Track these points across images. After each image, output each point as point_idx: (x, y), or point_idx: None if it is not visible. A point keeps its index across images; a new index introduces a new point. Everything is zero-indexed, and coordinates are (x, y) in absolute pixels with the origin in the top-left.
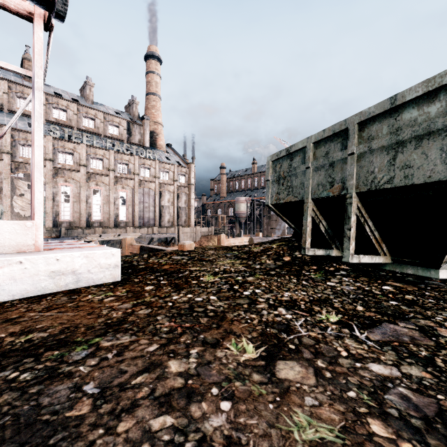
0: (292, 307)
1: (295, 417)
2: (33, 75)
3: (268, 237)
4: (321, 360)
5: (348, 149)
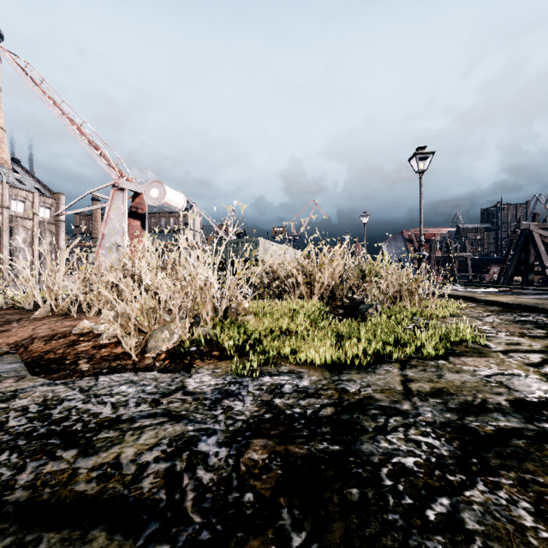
0: None
1: None
2: (141, 214)
3: None
4: None
5: (238, 248)
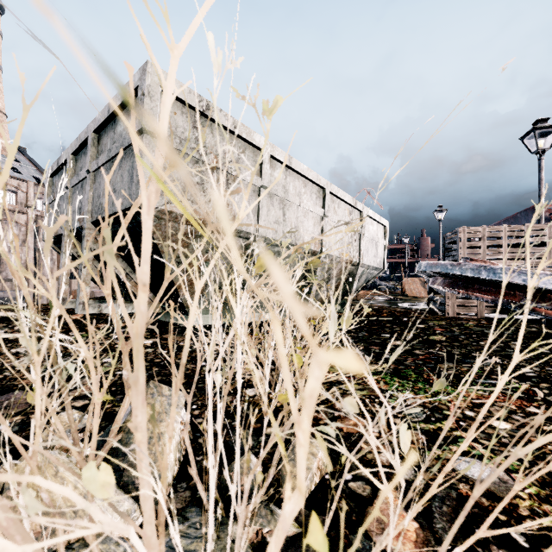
0: None
1: None
2: None
3: None
4: None
5: (86, 165)
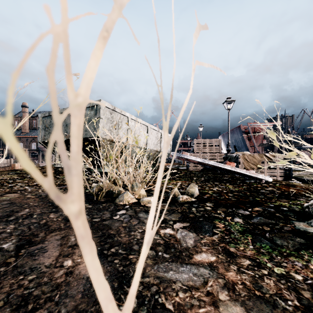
0: (33, 186)
1: (2, 198)
2: None
3: (53, 163)
4: (28, 193)
5: None
